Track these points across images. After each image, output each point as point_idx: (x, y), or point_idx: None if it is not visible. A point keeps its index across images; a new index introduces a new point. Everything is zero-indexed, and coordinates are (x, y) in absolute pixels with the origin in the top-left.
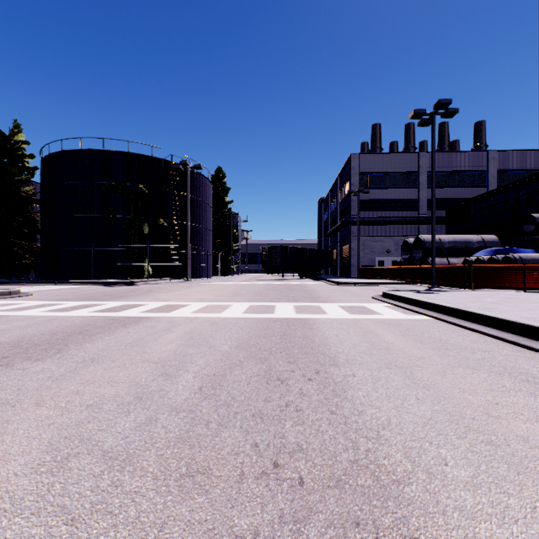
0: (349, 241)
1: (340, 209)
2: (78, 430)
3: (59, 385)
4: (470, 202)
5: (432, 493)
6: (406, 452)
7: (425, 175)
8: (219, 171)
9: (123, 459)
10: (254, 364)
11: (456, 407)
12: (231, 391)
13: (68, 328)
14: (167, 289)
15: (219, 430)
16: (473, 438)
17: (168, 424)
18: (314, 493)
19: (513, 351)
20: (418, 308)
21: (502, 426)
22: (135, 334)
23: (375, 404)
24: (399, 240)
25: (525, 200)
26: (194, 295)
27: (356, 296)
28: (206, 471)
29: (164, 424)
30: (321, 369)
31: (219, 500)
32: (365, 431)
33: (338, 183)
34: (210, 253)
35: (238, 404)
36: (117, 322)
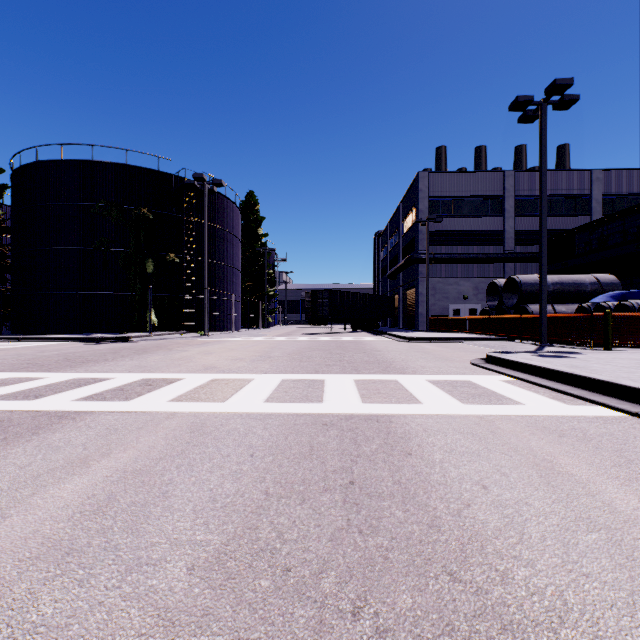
0: (415, 284)
1: (403, 244)
2: None
3: None
4: (574, 233)
5: None
6: None
7: (512, 200)
8: (250, 196)
9: None
10: None
11: None
12: None
13: None
14: (168, 348)
15: None
16: None
17: None
18: None
19: None
20: (575, 389)
21: None
22: None
23: None
24: (479, 283)
25: None
26: (200, 358)
27: (445, 361)
28: None
29: None
30: None
31: None
32: None
33: (401, 211)
34: (238, 298)
35: None
36: None
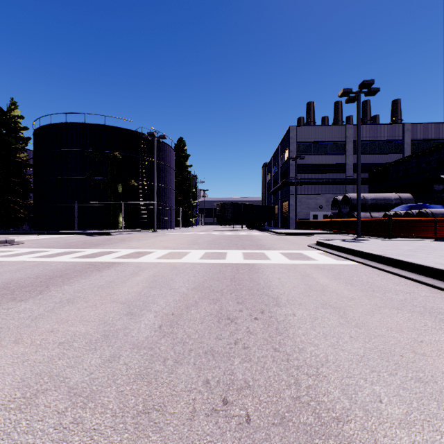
0: (288, 198)
1: (281, 172)
2: (49, 367)
3: (37, 323)
4: (389, 166)
5: (370, 431)
6: (343, 389)
7: (351, 144)
8: (180, 140)
9: (86, 395)
10: (208, 304)
11: (386, 344)
12: (186, 329)
13: (51, 271)
14: (137, 238)
15: (174, 367)
16: (403, 375)
17: (129, 361)
18: (260, 431)
19: (431, 293)
20: (347, 255)
21: (428, 363)
22: (107, 277)
23: (313, 342)
24: (330, 197)
25: (434, 164)
26: (159, 243)
27: (294, 245)
28: (161, 408)
29: (126, 360)
30: (265, 309)
31: (171, 438)
32: (305, 368)
33: (279, 150)
34: (173, 208)
35: (193, 342)
36: (93, 266)
